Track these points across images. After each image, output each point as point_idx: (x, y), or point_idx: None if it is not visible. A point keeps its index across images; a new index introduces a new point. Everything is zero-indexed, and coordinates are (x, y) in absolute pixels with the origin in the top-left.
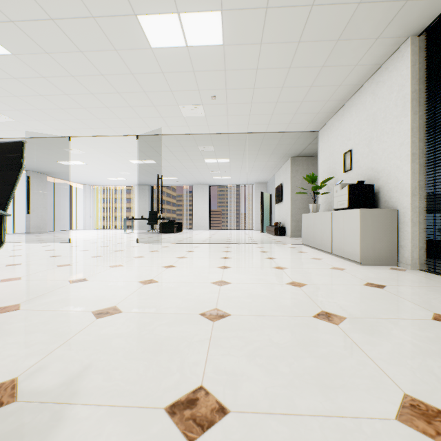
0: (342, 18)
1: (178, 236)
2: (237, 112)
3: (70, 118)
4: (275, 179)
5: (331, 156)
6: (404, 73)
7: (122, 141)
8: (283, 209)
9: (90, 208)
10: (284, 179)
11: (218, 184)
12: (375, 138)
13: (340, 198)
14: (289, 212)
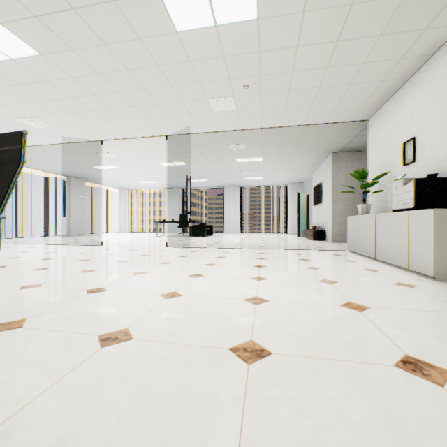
0: None
1: (208, 240)
2: (272, 103)
3: (101, 120)
4: (313, 178)
5: (385, 148)
6: None
7: (151, 143)
8: (322, 211)
9: (125, 211)
10: (323, 178)
11: (250, 185)
12: None
13: (401, 197)
14: (330, 214)
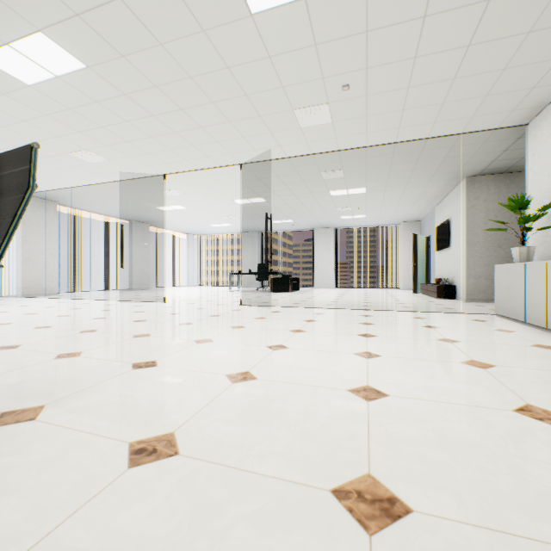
0: None
1: (293, 297)
2: (382, 108)
3: (162, 149)
4: (436, 214)
5: None
6: None
7: (223, 174)
8: (451, 258)
9: (194, 261)
10: (452, 212)
11: (348, 226)
12: None
13: None
14: (463, 263)
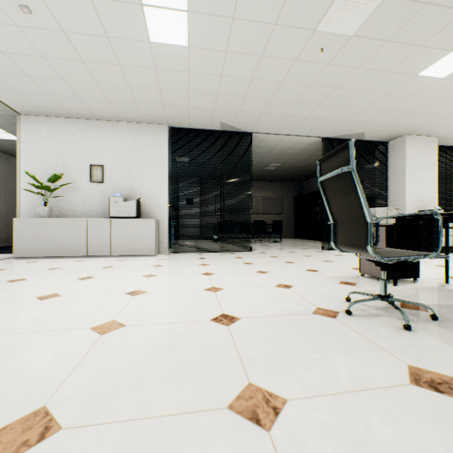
0: (180, 103)
1: None
2: None
3: None
4: None
5: (61, 158)
6: (164, 142)
7: None
8: None
9: None
10: None
11: None
12: (137, 169)
13: (123, 208)
14: None
